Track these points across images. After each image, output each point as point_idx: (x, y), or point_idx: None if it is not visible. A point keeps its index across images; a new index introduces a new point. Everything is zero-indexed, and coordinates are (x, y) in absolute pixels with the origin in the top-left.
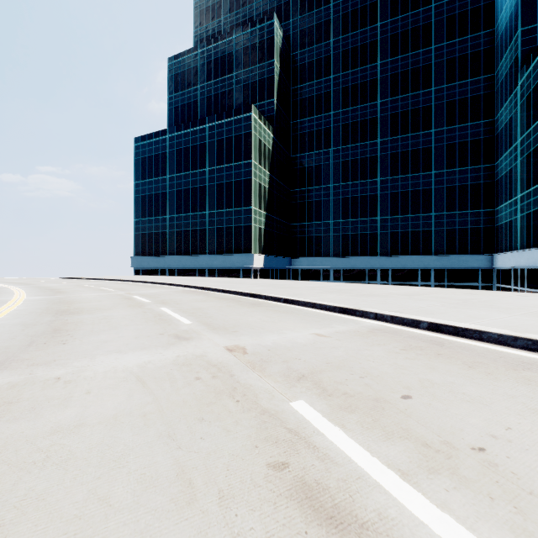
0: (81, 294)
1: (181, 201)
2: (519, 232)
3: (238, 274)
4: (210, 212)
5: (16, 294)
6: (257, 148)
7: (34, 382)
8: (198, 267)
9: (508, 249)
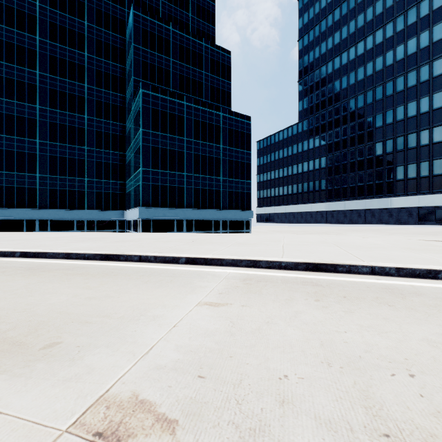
0: None
1: None
2: (132, 198)
3: None
4: None
5: None
6: None
7: None
8: None
9: (130, 208)
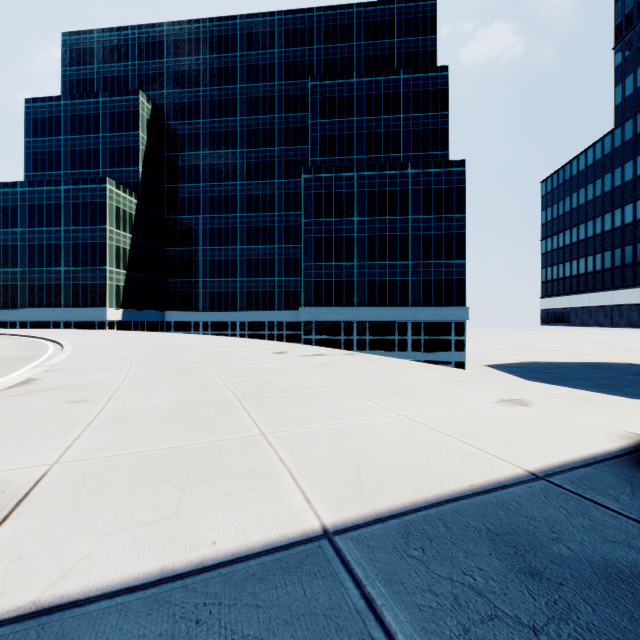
0: None
1: (35, 255)
2: None
3: (94, 326)
4: (66, 268)
5: None
6: (114, 215)
7: None
8: (54, 320)
9: None
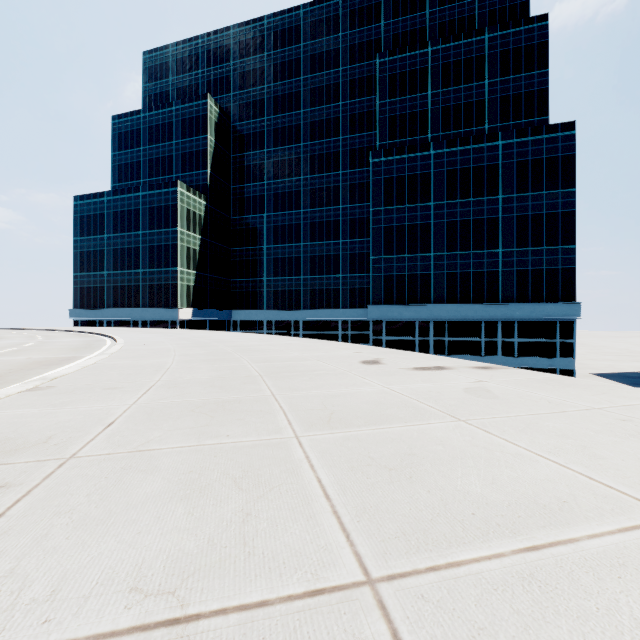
0: (6, 335)
1: (118, 259)
2: None
3: (167, 325)
4: (143, 270)
5: None
6: (185, 217)
7: None
8: (133, 319)
9: None
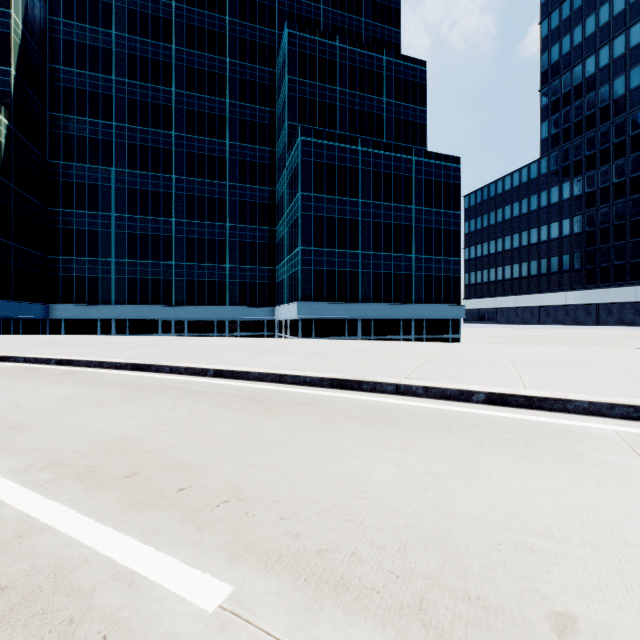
0: None
1: None
2: (286, 289)
3: None
4: None
5: None
6: None
7: None
8: None
9: (282, 303)
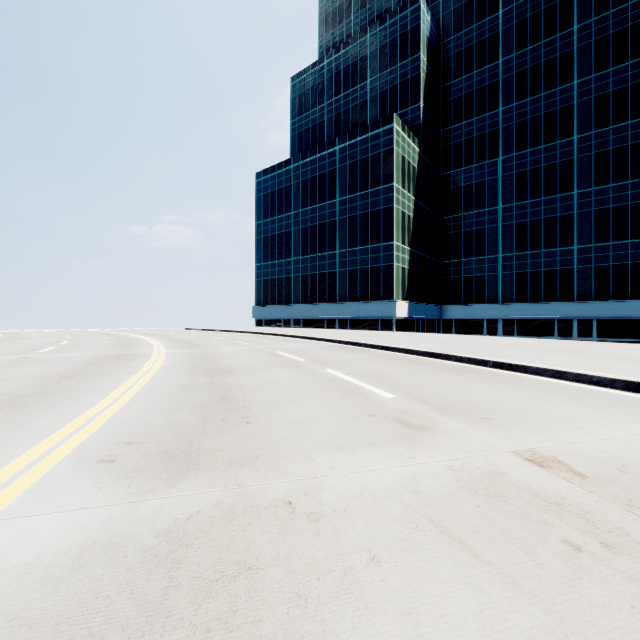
0: (218, 348)
1: (307, 240)
2: None
3: (375, 326)
4: (341, 251)
5: (155, 346)
6: (400, 167)
7: (257, 510)
8: (327, 318)
9: None
